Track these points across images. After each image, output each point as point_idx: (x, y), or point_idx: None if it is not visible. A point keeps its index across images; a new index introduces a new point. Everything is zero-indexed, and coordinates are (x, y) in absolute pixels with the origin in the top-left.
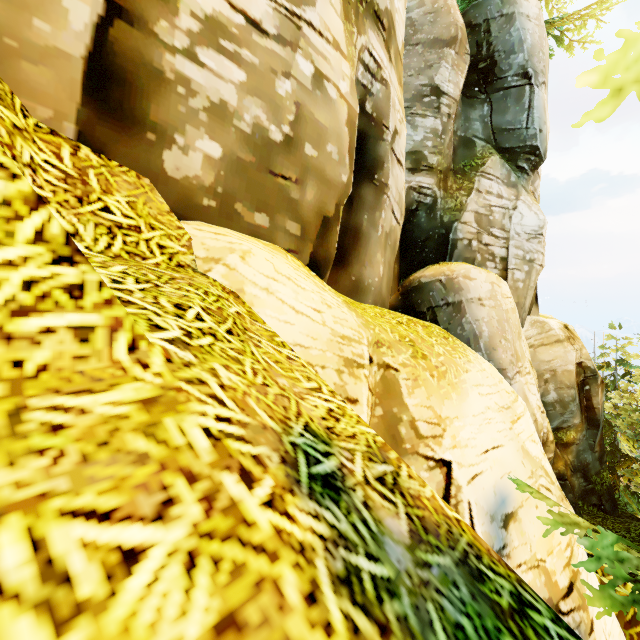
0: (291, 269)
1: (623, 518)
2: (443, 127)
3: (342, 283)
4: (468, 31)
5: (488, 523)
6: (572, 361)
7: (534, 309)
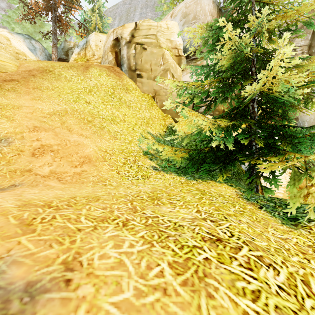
0: None
1: None
2: None
3: None
4: None
5: None
6: None
7: None
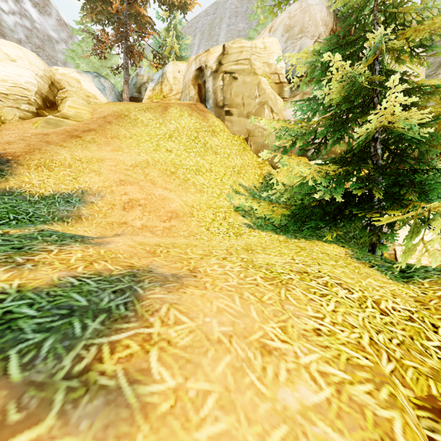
0: None
1: None
2: None
3: None
4: None
5: None
6: None
7: None
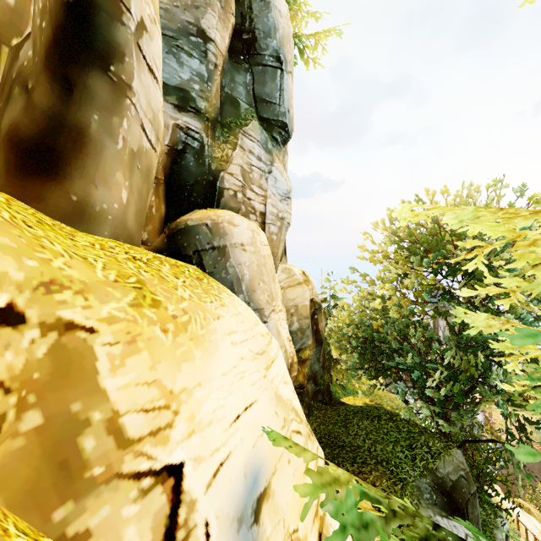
0: None
1: (335, 405)
2: (210, 75)
3: (53, 202)
4: (234, 0)
5: (234, 536)
6: (308, 298)
7: (284, 259)
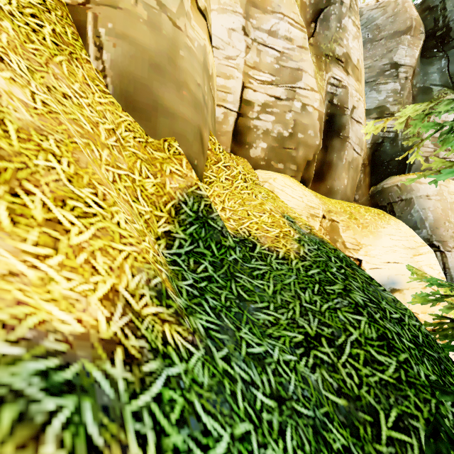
0: (291, 183)
1: None
2: (401, 86)
3: (322, 189)
4: (427, 12)
5: None
6: None
7: None
